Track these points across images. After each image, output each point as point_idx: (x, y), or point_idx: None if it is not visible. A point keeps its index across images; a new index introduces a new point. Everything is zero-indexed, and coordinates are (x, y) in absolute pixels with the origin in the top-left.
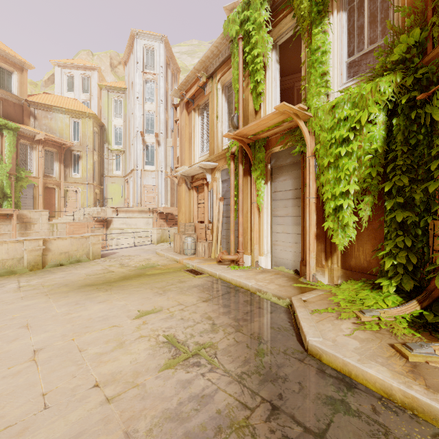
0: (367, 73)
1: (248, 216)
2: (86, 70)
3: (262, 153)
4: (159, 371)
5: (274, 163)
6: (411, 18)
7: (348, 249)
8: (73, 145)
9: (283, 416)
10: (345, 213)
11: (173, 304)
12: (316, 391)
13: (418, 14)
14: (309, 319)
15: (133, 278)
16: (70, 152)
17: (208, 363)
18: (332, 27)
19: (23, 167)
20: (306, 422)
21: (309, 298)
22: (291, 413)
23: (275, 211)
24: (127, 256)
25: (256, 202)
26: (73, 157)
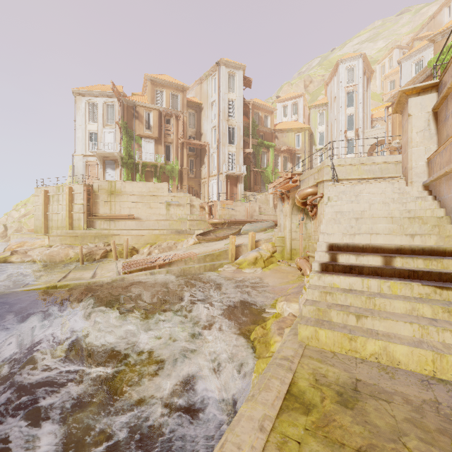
0: None
1: None
2: (295, 99)
3: None
4: None
5: None
6: None
7: None
8: (298, 150)
9: None
10: None
11: None
12: None
13: None
14: None
15: None
16: (294, 155)
17: None
18: None
19: (275, 167)
20: None
21: None
22: None
23: None
24: None
25: None
26: (296, 158)
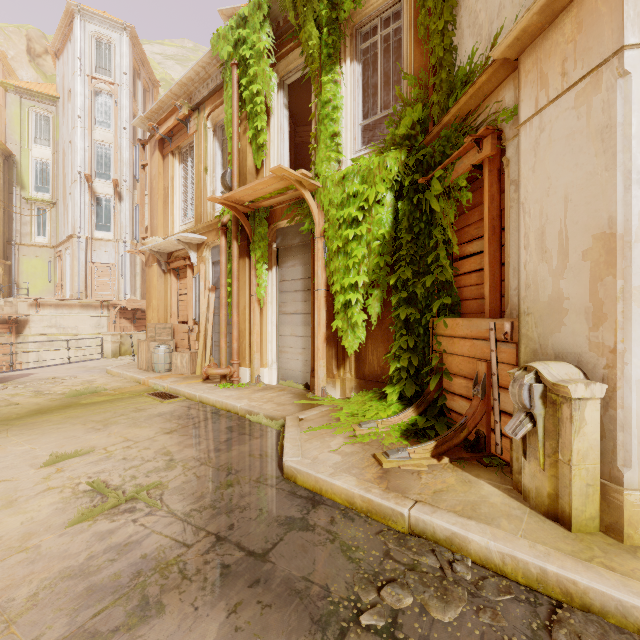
0: (380, 142)
1: (247, 313)
2: None
3: (264, 228)
4: (67, 526)
5: (280, 242)
6: (416, 91)
7: (362, 354)
8: None
9: (227, 545)
10: (354, 310)
11: (115, 442)
12: (277, 514)
13: (422, 87)
14: (296, 439)
15: (54, 411)
16: None
17: (148, 507)
18: (345, 79)
19: None
20: (252, 546)
21: (308, 415)
22: (237, 541)
23: (282, 307)
24: (52, 378)
25: (257, 294)
26: None
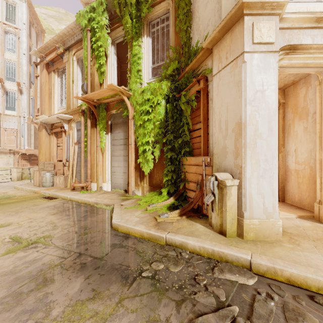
0: (160, 76)
1: (95, 156)
2: None
3: (104, 113)
4: (1, 256)
5: (112, 121)
6: (175, 55)
7: (152, 174)
8: None
9: (84, 256)
10: (147, 153)
11: (23, 220)
12: (108, 243)
13: (178, 53)
14: (118, 212)
15: None
16: None
17: (44, 245)
18: (144, 44)
19: None
20: (96, 255)
21: (125, 203)
22: (89, 254)
23: (113, 152)
24: None
25: (100, 146)
26: None
